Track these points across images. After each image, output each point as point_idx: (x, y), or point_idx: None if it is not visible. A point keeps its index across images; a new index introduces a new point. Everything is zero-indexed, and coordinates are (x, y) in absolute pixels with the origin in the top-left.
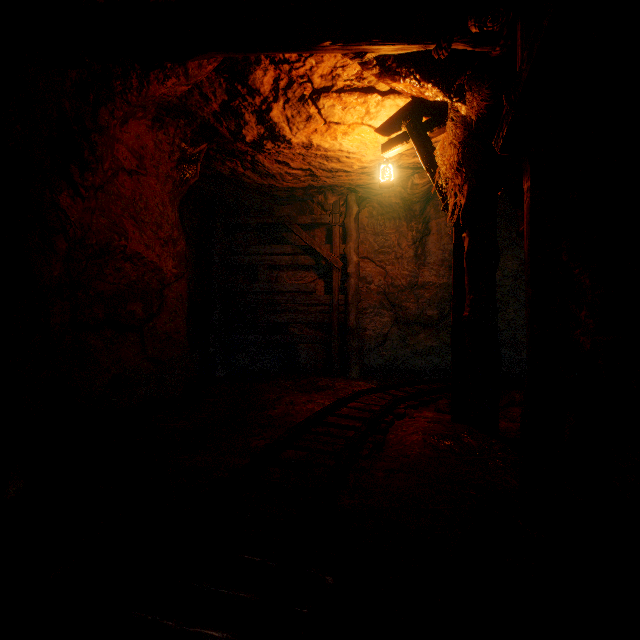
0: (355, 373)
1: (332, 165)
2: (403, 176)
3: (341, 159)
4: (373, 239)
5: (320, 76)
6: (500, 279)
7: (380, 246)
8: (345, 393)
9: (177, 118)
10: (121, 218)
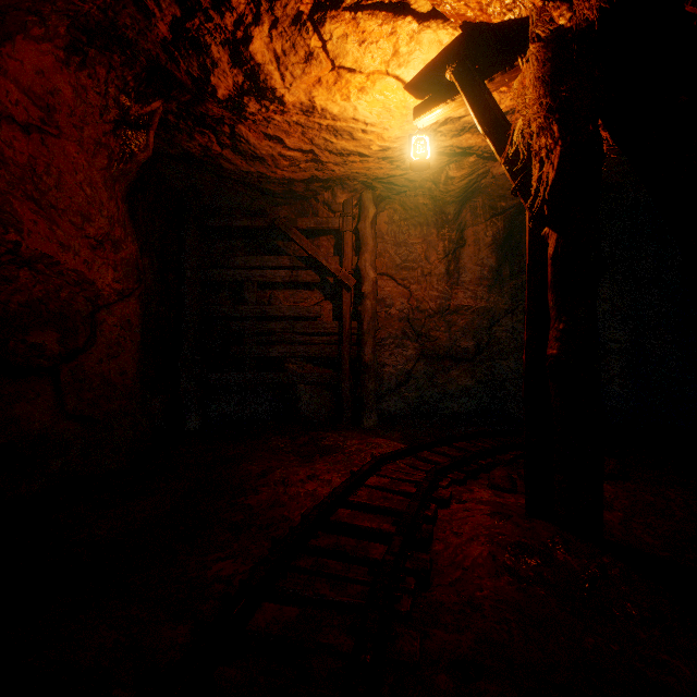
0: (372, 422)
1: (343, 144)
2: (435, 166)
3: (355, 134)
4: (394, 251)
5: None
6: None
7: (403, 260)
8: (361, 459)
9: (108, 51)
10: (7, 197)
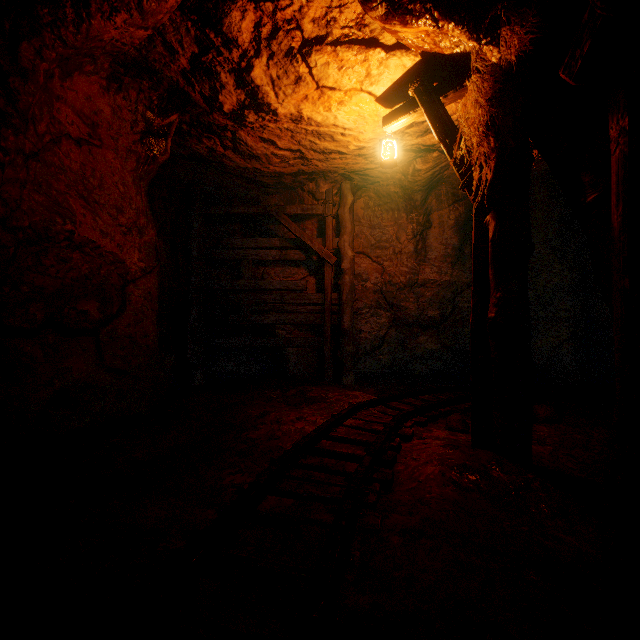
0: (350, 380)
1: (325, 145)
2: (404, 161)
3: (335, 137)
4: (369, 232)
5: (312, 20)
6: None
7: (377, 240)
8: (340, 407)
9: (139, 78)
10: (65, 196)
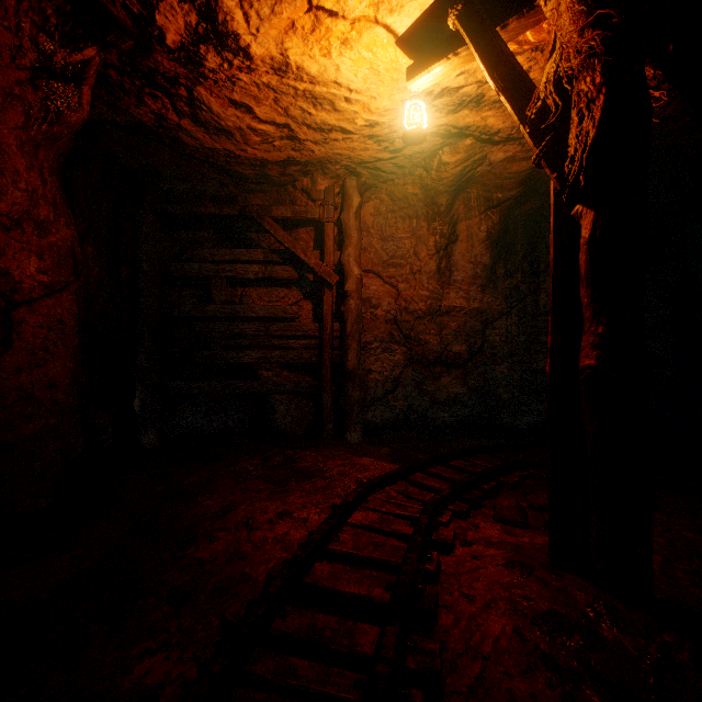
0: (356, 436)
1: (323, 116)
2: (427, 150)
3: (337, 104)
4: (380, 246)
5: None
6: (545, 304)
7: (390, 256)
8: (344, 487)
9: None
10: None
